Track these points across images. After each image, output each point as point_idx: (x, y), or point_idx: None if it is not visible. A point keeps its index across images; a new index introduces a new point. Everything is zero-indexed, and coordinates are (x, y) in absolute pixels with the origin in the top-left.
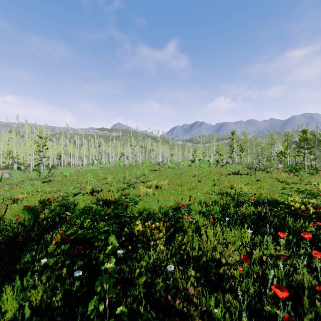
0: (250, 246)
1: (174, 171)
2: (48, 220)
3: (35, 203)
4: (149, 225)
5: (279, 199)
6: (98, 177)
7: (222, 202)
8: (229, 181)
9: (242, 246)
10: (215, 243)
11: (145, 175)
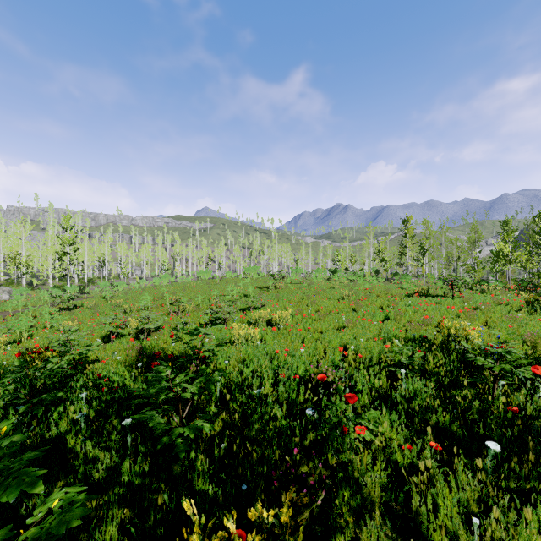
0: None
1: (301, 290)
2: None
3: (6, 359)
4: (232, 539)
5: None
6: (162, 301)
7: (427, 367)
8: (417, 310)
9: None
10: None
11: (247, 296)
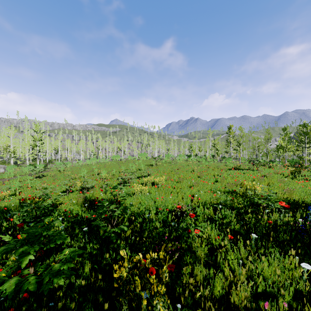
0: (309, 293)
1: (171, 166)
2: (3, 234)
3: (13, 203)
4: (141, 261)
5: (300, 200)
6: (93, 172)
7: (233, 205)
8: (233, 177)
9: (307, 304)
10: (266, 307)
11: (141, 170)
